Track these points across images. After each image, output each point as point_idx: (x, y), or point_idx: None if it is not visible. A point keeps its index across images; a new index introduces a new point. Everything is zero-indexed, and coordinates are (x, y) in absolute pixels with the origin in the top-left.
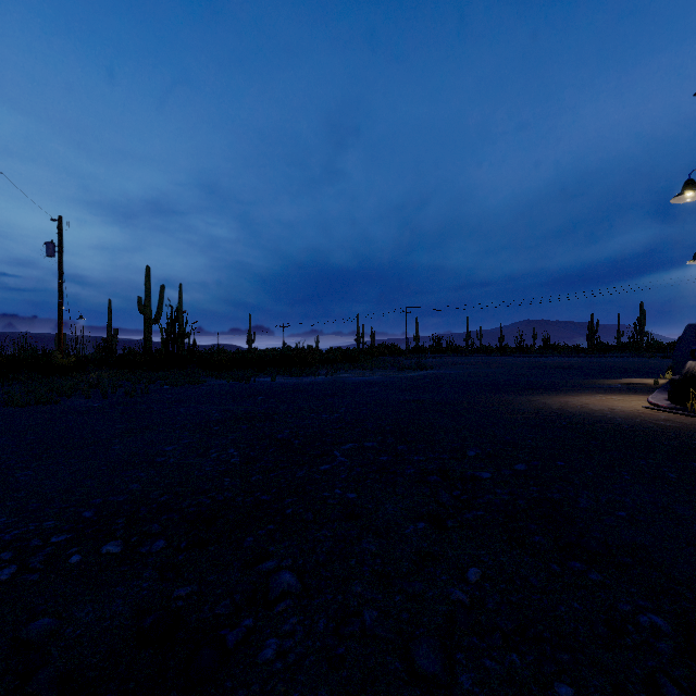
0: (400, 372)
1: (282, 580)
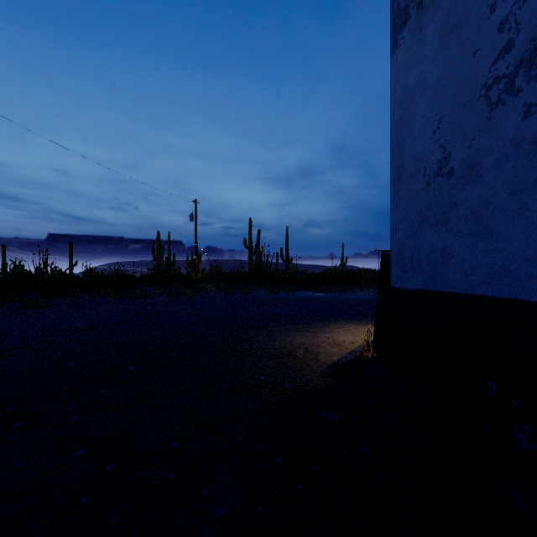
0: None
1: None
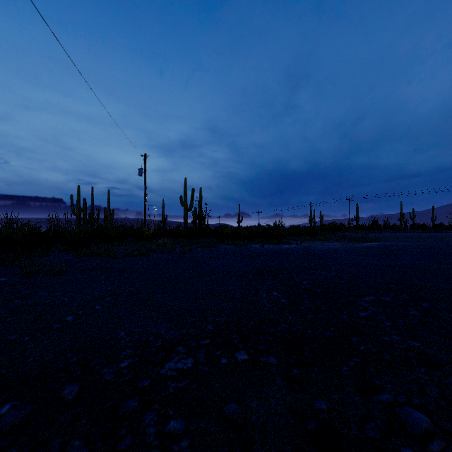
0: (352, 243)
1: (417, 417)
